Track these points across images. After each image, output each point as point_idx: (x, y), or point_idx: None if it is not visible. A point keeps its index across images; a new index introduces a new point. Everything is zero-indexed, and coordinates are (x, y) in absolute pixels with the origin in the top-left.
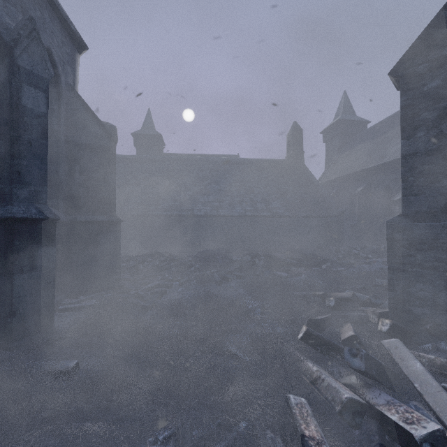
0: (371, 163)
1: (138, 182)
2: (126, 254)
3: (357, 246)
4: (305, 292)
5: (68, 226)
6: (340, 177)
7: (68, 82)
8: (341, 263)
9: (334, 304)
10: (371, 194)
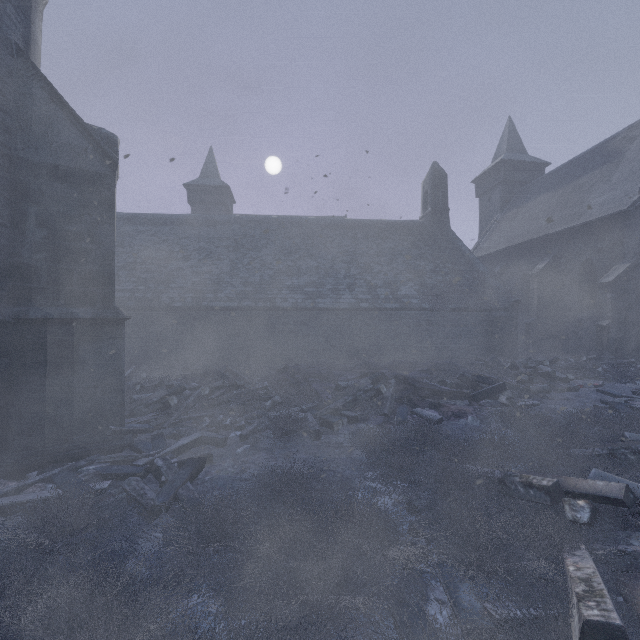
0: (560, 225)
1: (188, 256)
2: (163, 372)
3: (544, 358)
4: (500, 473)
5: (6, 329)
6: (506, 247)
7: (7, 35)
8: (526, 390)
9: (589, 518)
10: (560, 274)
